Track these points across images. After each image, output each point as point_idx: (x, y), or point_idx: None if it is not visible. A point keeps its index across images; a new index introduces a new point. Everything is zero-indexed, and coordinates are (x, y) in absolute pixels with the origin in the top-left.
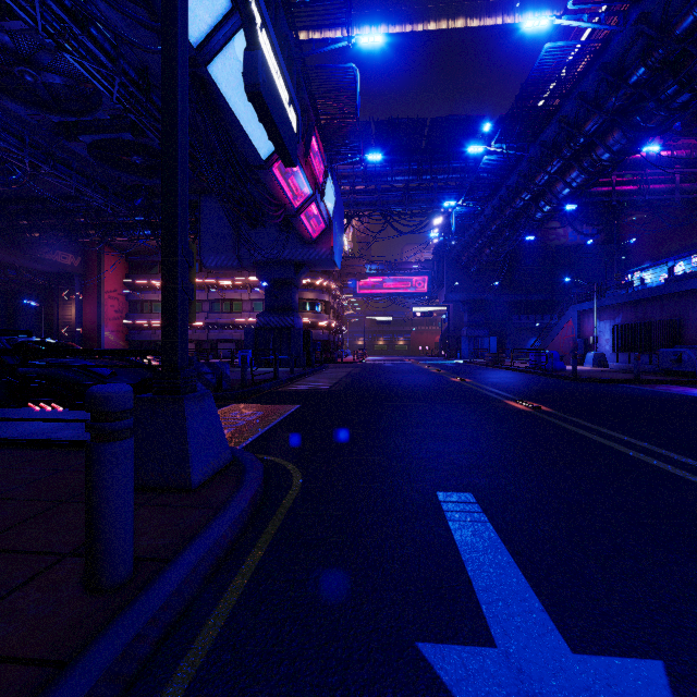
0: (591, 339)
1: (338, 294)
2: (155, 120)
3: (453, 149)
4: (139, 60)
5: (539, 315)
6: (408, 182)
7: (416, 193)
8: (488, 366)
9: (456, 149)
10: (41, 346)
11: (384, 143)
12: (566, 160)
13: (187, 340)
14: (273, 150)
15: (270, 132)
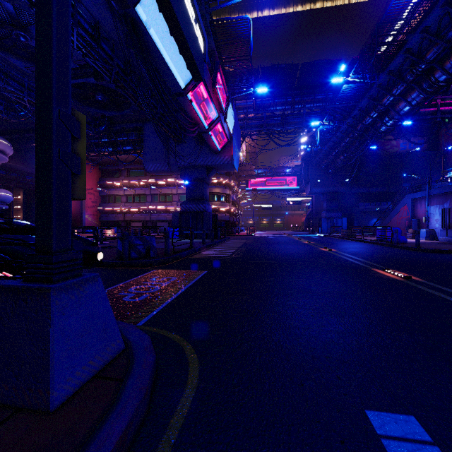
0: (424, 219)
1: (236, 189)
2: (105, 63)
3: (317, 85)
4: (92, 17)
5: (378, 202)
6: (285, 110)
7: (290, 118)
8: (343, 238)
9: (320, 85)
10: (2, 225)
11: (268, 83)
12: (409, 84)
13: (69, 218)
14: (189, 81)
15: (180, 44)
